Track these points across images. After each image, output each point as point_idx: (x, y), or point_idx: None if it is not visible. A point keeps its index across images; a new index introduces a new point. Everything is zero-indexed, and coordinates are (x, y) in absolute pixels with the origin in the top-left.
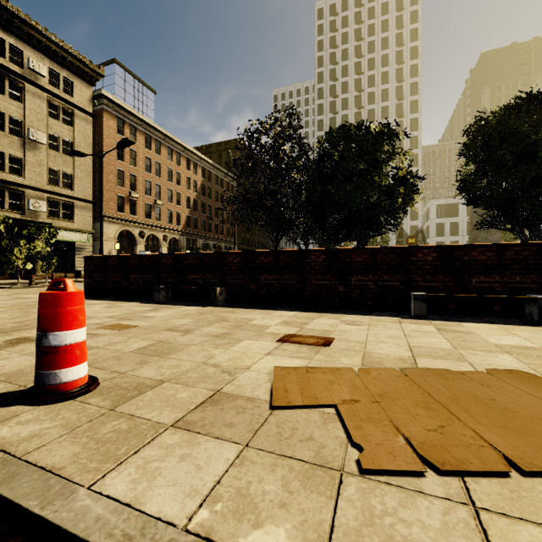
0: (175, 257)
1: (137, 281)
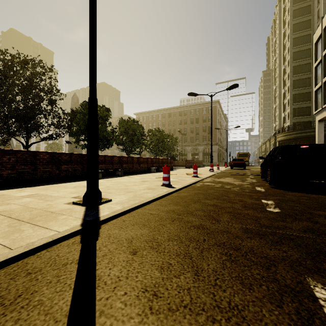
0: None
1: (68, 170)
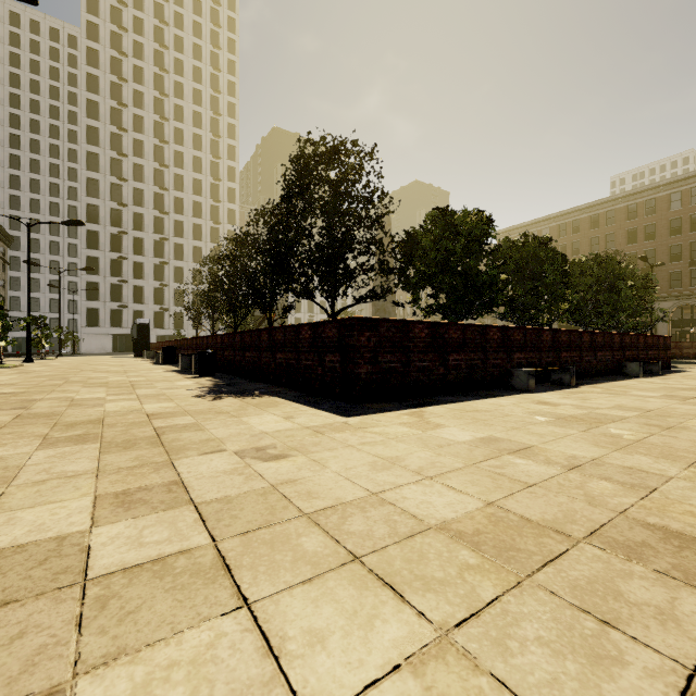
0: (503, 330)
1: (459, 365)
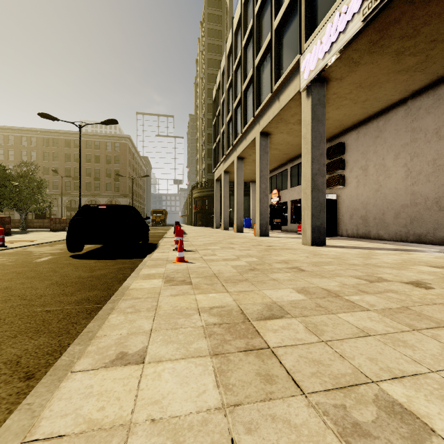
0: None
1: None
